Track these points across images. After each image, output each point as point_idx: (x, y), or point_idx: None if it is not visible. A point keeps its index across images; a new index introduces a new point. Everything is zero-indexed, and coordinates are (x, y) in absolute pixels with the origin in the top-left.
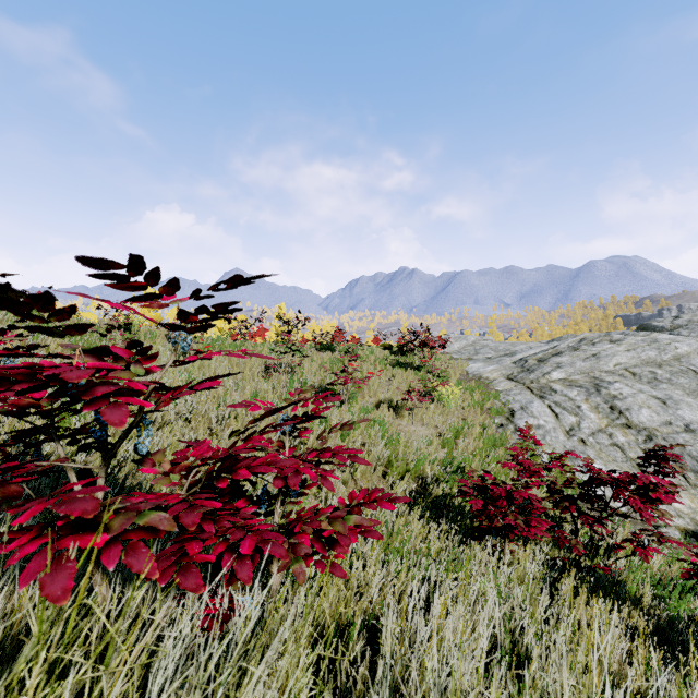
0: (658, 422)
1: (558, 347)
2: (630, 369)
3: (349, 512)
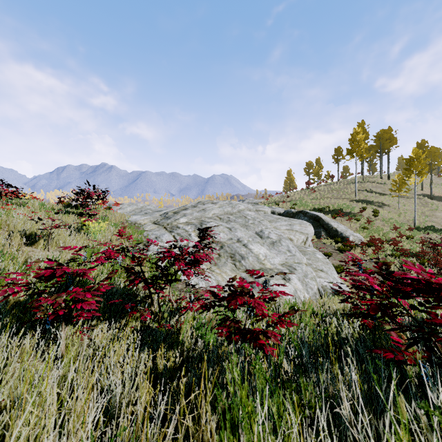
0: (226, 239)
1: (187, 206)
2: (219, 216)
3: None
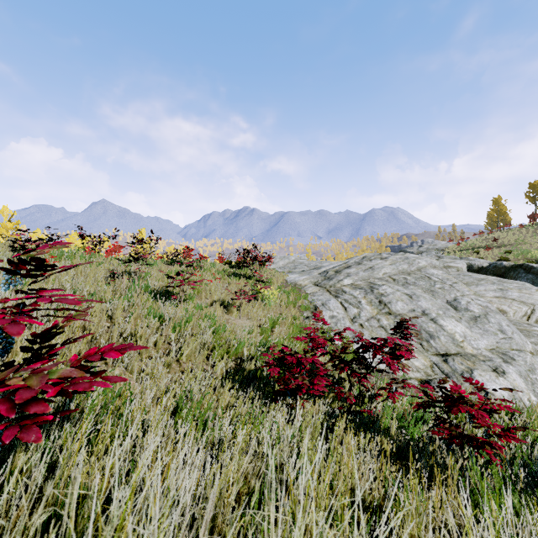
0: (407, 310)
1: (349, 262)
2: (392, 276)
3: (75, 367)
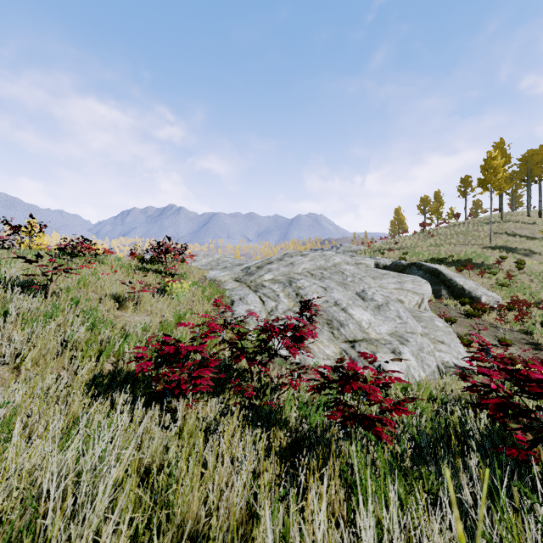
0: (321, 301)
1: (271, 259)
2: (311, 271)
3: None
